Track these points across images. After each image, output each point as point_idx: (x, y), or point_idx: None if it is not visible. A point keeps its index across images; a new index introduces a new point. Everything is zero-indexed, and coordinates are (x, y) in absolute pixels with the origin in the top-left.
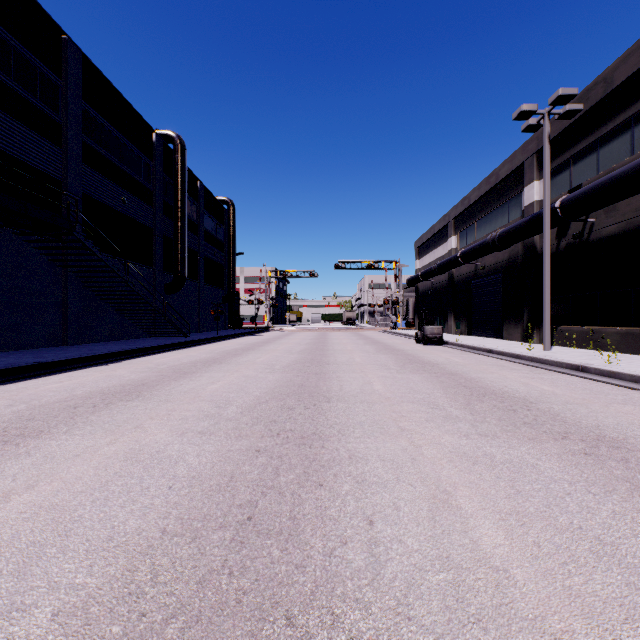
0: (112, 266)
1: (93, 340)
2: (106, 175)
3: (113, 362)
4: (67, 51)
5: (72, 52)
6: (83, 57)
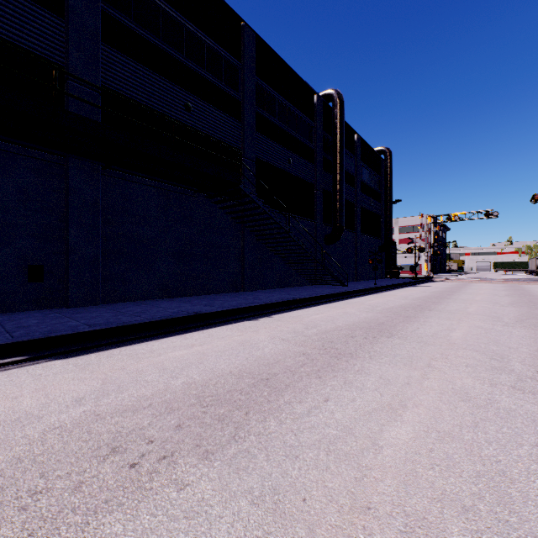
0: (274, 217)
1: (264, 287)
2: (275, 140)
3: (265, 315)
4: (244, 35)
5: (247, 35)
6: (256, 38)
